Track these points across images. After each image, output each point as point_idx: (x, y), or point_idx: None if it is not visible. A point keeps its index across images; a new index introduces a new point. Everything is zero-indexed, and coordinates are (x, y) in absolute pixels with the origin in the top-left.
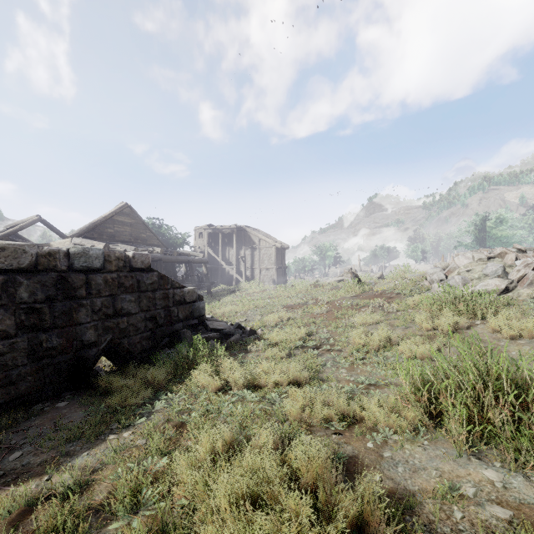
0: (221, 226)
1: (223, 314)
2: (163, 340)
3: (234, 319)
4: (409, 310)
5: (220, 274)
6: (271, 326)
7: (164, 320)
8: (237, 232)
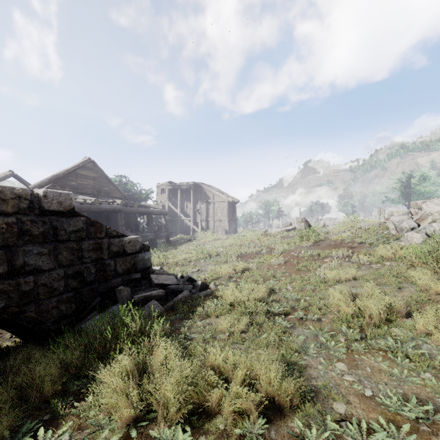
0: (180, 183)
1: (177, 262)
2: (94, 300)
3: (187, 268)
4: (385, 263)
5: (179, 225)
6: (225, 279)
7: (95, 276)
8: (194, 188)
